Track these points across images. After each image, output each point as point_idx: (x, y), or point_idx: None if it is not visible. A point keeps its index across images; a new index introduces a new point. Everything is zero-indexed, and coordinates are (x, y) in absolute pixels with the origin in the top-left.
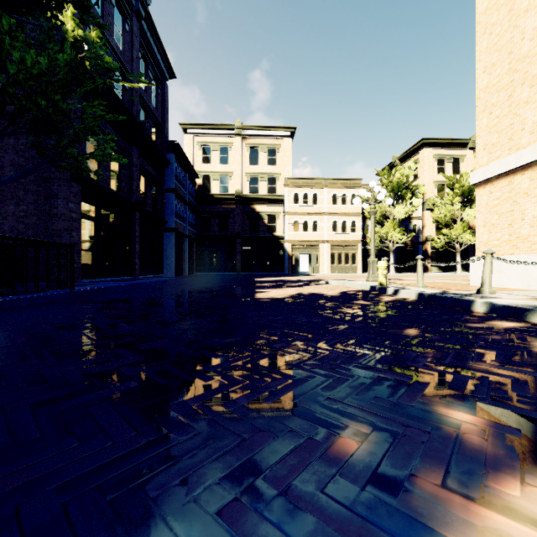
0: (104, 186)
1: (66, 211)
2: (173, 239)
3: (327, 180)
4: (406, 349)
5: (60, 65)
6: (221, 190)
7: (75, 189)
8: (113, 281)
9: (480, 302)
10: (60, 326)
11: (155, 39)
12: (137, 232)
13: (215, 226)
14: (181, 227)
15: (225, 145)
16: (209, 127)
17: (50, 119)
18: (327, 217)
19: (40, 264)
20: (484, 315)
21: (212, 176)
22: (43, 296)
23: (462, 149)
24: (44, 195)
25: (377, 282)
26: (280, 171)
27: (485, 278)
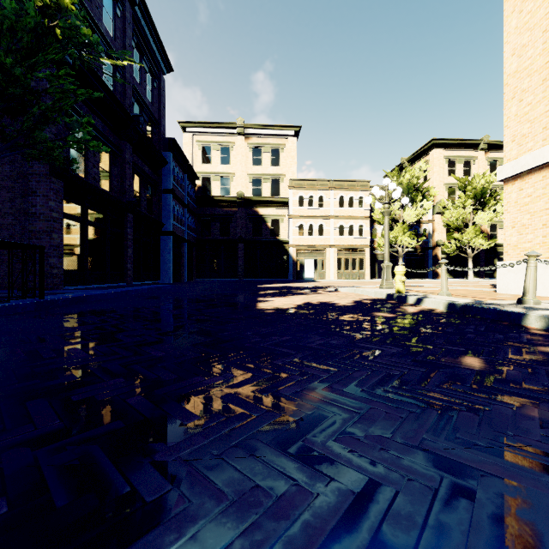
0: (91, 184)
1: (46, 210)
2: (170, 243)
3: (334, 182)
4: (487, 398)
5: (8, 15)
6: (223, 192)
7: (57, 185)
8: (101, 288)
9: (535, 316)
10: None
11: (150, 27)
12: (129, 235)
13: (215, 229)
14: (179, 231)
15: (226, 145)
16: (209, 125)
17: (7, 92)
18: (334, 221)
19: (17, 270)
20: (545, 332)
21: (213, 177)
22: None
23: (474, 150)
24: (21, 193)
25: (391, 289)
26: (284, 172)
27: (528, 286)
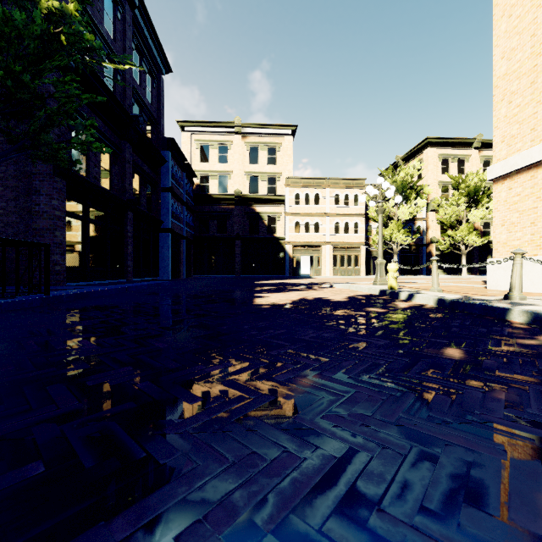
0: (92, 183)
1: (49, 209)
2: (169, 240)
3: (329, 180)
4: (461, 384)
5: (19, 26)
6: (220, 190)
7: (59, 184)
8: (102, 284)
9: (518, 310)
10: (3, 345)
11: (150, 29)
12: (129, 233)
13: (213, 227)
14: (178, 228)
15: (224, 143)
16: (207, 124)
17: (15, 97)
18: (329, 218)
19: (21, 266)
20: (527, 326)
21: (211, 175)
22: (8, 303)
23: (467, 149)
24: (25, 192)
25: (385, 285)
26: (281, 171)
27: (514, 282)
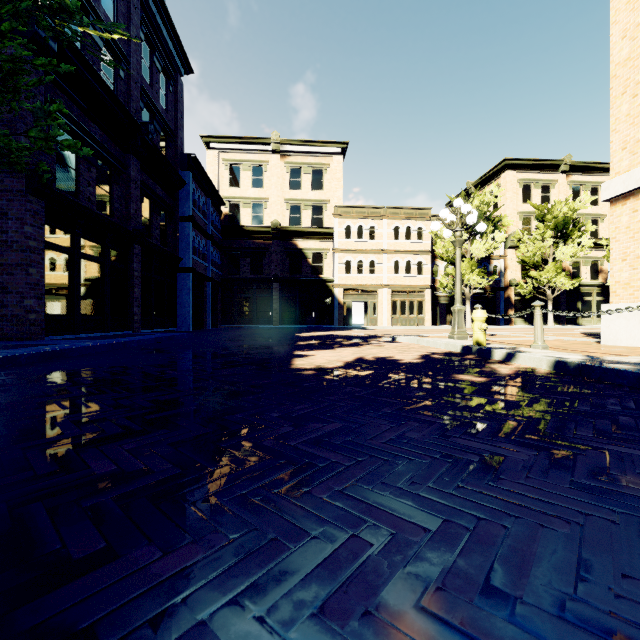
0: (83, 205)
1: (20, 238)
2: (189, 282)
3: (387, 210)
4: None
5: None
6: (254, 221)
7: (35, 206)
8: (95, 338)
9: None
10: None
11: (164, 16)
12: (136, 272)
13: (246, 266)
14: (201, 267)
15: (258, 164)
16: (238, 140)
17: None
18: (387, 256)
19: None
20: None
21: (242, 203)
22: None
23: (553, 173)
24: None
25: (465, 339)
26: (328, 198)
27: None
